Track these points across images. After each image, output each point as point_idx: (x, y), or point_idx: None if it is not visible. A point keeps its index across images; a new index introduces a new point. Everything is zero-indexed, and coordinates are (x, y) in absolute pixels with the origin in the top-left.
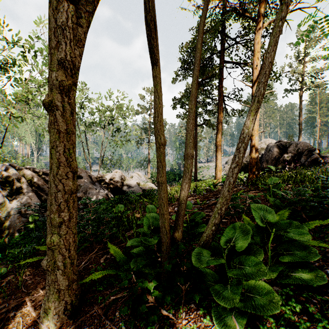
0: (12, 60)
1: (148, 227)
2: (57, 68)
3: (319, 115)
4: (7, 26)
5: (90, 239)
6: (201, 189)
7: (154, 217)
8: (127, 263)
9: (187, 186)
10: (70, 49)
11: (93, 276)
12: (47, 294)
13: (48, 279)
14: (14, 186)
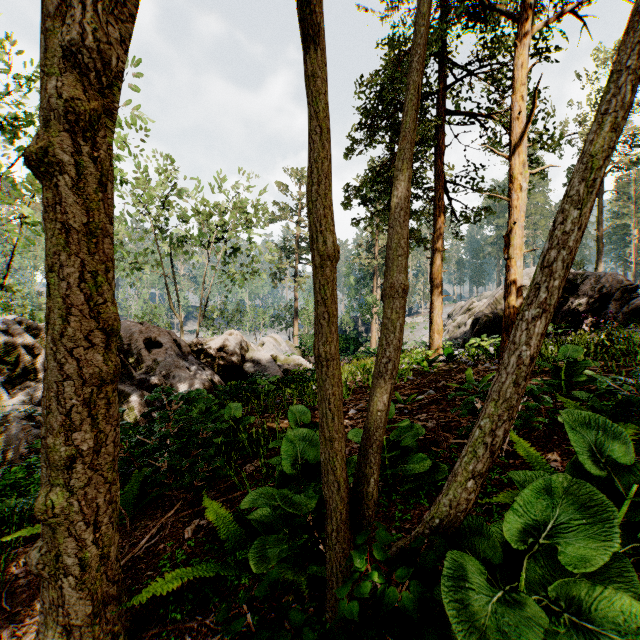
0: (25, 112)
1: (293, 464)
2: (61, 65)
3: (636, 222)
4: (13, 44)
5: (165, 481)
6: (403, 370)
7: (308, 437)
8: (243, 546)
9: (392, 366)
10: (95, 20)
11: (158, 585)
12: (39, 636)
13: (43, 597)
14: (19, 362)
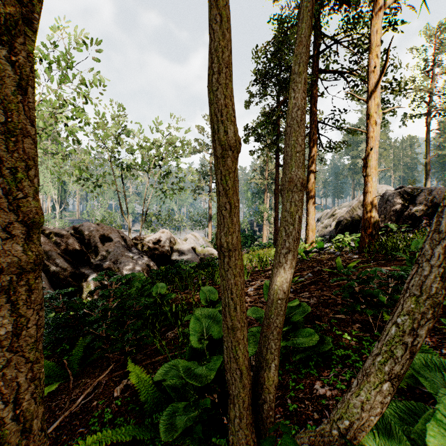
0: None
1: (201, 340)
2: None
3: None
4: None
5: (103, 346)
6: None
7: (214, 317)
8: (159, 409)
9: (292, 257)
10: None
11: None
12: None
13: None
14: None
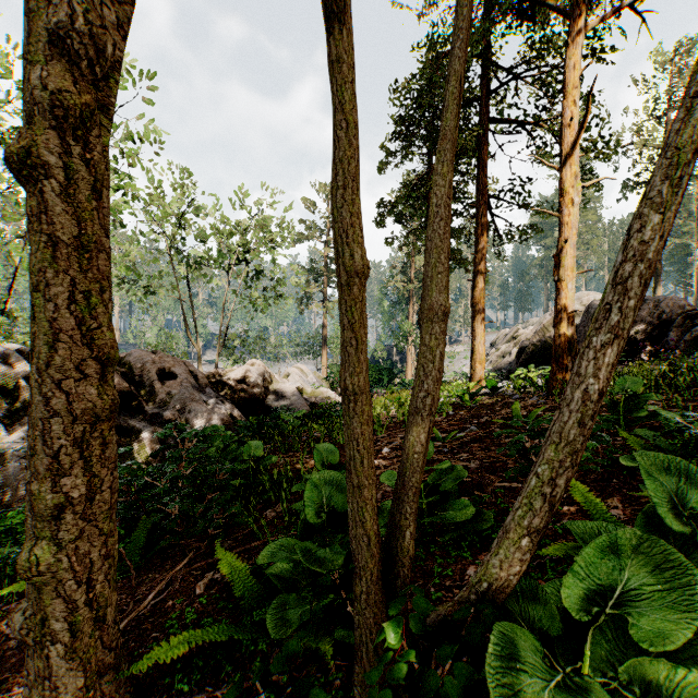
0: None
1: (318, 512)
2: (47, 52)
3: (697, 241)
4: (15, 47)
5: (176, 529)
6: (441, 404)
7: (334, 481)
8: (261, 605)
9: (430, 401)
10: None
11: (162, 652)
12: None
13: (29, 667)
14: (19, 395)
